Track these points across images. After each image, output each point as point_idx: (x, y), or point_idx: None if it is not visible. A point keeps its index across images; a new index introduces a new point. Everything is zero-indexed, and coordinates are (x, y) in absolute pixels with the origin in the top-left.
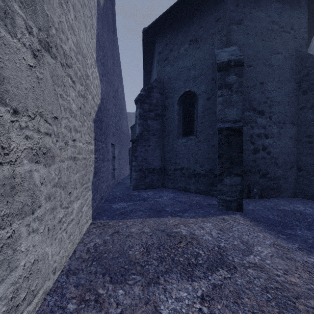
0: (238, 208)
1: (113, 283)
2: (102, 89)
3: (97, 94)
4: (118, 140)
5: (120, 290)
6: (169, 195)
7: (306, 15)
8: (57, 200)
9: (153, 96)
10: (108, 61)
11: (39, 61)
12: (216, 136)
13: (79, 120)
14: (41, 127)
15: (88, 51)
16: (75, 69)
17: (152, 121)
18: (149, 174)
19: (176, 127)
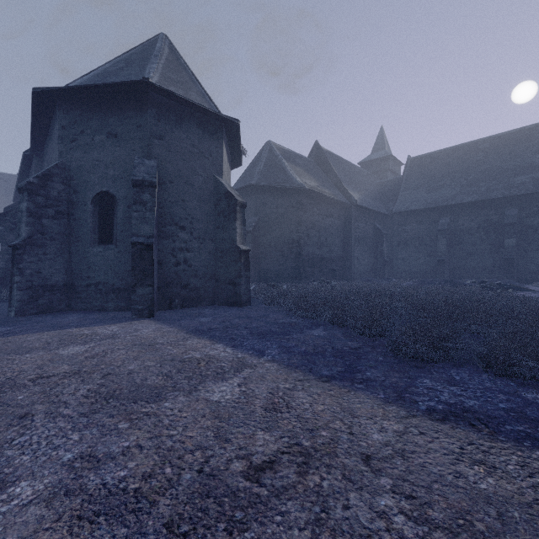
0: (149, 315)
1: (19, 355)
2: None
3: None
4: None
5: (27, 355)
6: (78, 315)
7: (223, 147)
8: None
9: (53, 187)
10: None
11: None
12: None
13: None
14: None
15: None
16: None
17: (51, 221)
18: (46, 294)
19: (90, 232)
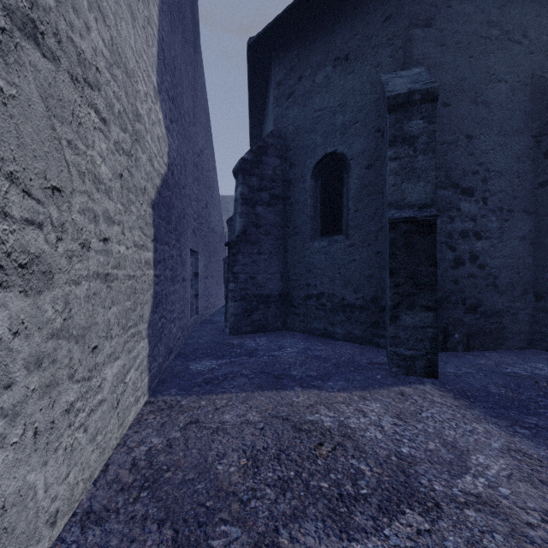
0: (428, 372)
1: (179, 545)
2: (171, 146)
3: (161, 155)
4: (204, 243)
5: None
6: (297, 344)
7: None
8: (60, 367)
9: (267, 163)
10: (184, 96)
11: (7, 56)
12: (384, 235)
13: (117, 200)
14: (14, 206)
15: (138, 66)
16: (109, 95)
17: (265, 209)
18: (260, 306)
19: (310, 220)
